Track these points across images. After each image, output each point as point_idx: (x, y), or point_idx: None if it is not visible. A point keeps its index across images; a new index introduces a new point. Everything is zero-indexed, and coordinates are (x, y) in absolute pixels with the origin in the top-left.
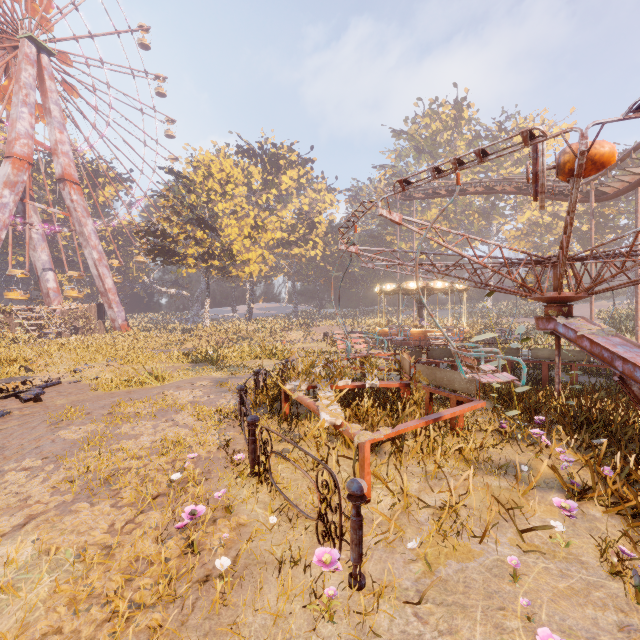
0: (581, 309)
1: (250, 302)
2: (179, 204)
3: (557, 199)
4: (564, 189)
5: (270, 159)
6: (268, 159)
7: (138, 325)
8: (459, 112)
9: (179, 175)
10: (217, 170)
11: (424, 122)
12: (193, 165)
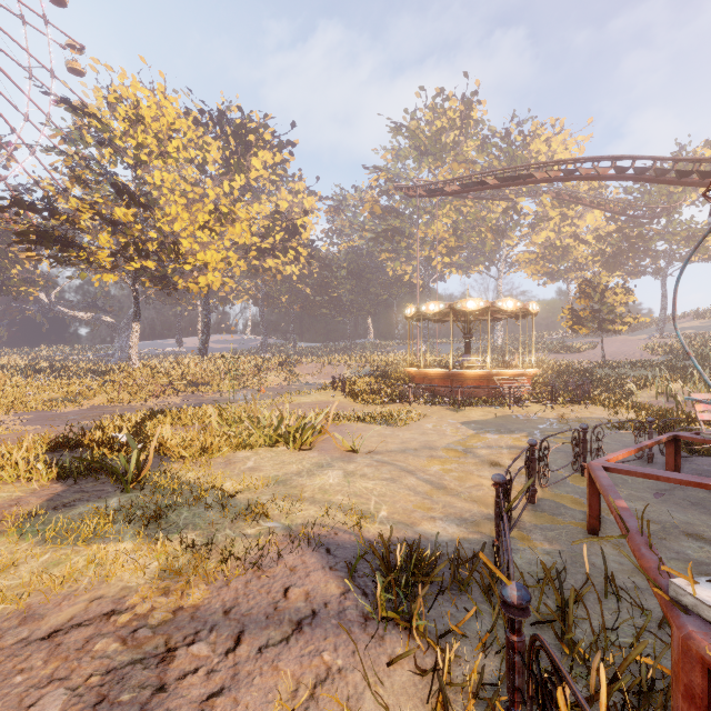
0: (610, 344)
1: (205, 331)
2: (83, 164)
3: (684, 183)
4: (691, 170)
5: (235, 131)
6: (232, 131)
7: (21, 364)
8: (467, 110)
9: (81, 110)
10: (152, 115)
11: (428, 116)
12: (108, 100)
